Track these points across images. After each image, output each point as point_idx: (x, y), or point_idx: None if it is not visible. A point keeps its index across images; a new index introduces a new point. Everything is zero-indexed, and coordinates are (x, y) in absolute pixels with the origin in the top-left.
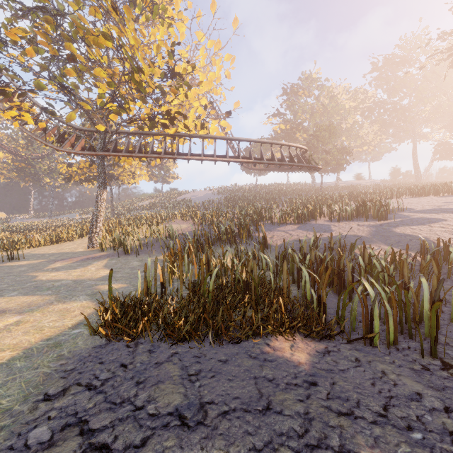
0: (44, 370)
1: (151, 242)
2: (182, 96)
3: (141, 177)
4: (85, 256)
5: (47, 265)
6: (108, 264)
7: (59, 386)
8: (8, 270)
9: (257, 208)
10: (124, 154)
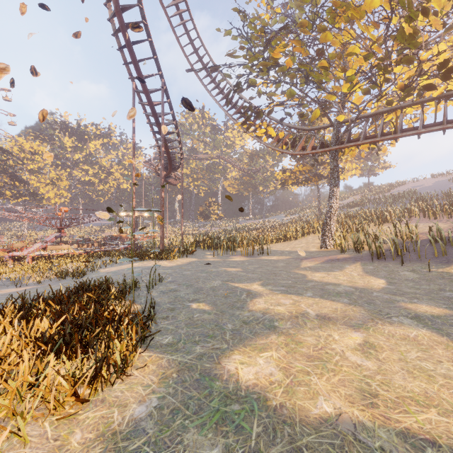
0: None
1: (418, 246)
2: None
3: (350, 172)
4: (327, 257)
5: (297, 262)
6: (367, 270)
7: None
8: (271, 263)
9: None
10: (364, 142)
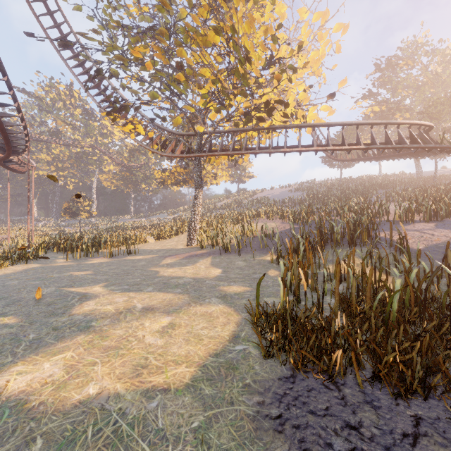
0: (244, 409)
1: (251, 241)
2: (285, 82)
3: (221, 177)
4: (188, 253)
5: (159, 260)
6: (214, 262)
7: (284, 448)
8: (132, 263)
9: (362, 203)
10: (220, 153)
